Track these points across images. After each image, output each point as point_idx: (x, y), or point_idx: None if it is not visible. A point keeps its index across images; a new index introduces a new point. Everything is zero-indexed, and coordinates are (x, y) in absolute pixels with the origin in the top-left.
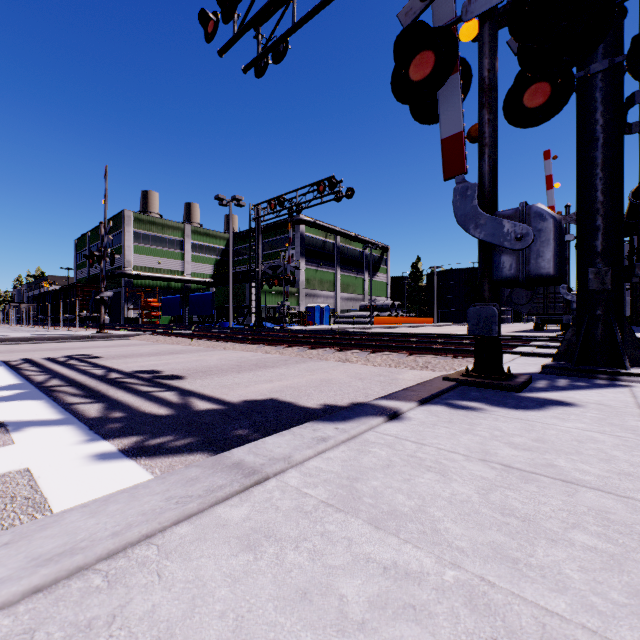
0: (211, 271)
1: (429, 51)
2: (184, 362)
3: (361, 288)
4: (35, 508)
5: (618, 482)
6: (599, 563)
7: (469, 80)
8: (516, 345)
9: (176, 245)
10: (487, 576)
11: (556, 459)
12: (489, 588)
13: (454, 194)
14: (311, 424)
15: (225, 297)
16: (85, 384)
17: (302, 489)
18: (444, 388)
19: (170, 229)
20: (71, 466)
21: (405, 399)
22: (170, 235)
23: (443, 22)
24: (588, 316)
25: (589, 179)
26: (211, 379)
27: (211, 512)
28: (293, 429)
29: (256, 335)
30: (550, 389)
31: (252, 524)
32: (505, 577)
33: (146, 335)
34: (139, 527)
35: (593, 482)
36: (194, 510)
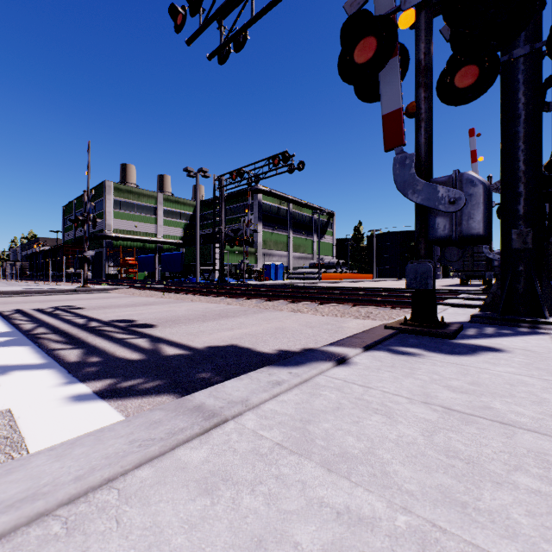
0: (181, 233)
1: (372, 37)
2: (156, 312)
3: (310, 248)
4: (12, 447)
5: (551, 424)
6: (545, 507)
7: (407, 63)
8: (446, 297)
9: (150, 211)
10: (438, 521)
11: (492, 401)
12: (441, 534)
13: (394, 163)
14: (267, 369)
15: (193, 256)
16: (67, 332)
17: (258, 431)
18: (385, 335)
19: (145, 197)
20: (49, 407)
21: (351, 345)
22: (145, 202)
23: (384, 11)
24: (511, 272)
25: (512, 151)
26: (179, 327)
27: (172, 455)
28: (250, 373)
29: (219, 289)
30: (479, 336)
31: (210, 467)
32: (455, 522)
33: (124, 289)
34: (101, 471)
35: (529, 424)
36: (156, 453)
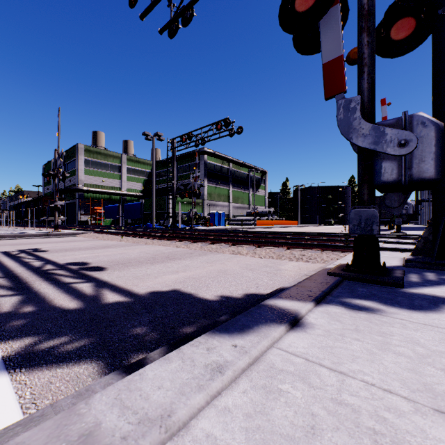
0: (141, 187)
1: None
2: (111, 255)
3: (247, 200)
4: None
5: None
6: None
7: (346, 13)
8: None
9: (116, 169)
10: None
11: None
12: None
13: (338, 107)
14: (205, 338)
15: (150, 206)
16: (18, 276)
17: None
18: (332, 284)
19: (111, 157)
20: None
21: (300, 298)
22: (111, 162)
23: None
24: (444, 218)
25: None
26: (127, 270)
27: None
28: (183, 348)
29: (171, 233)
30: (427, 284)
31: None
32: None
33: (89, 233)
34: None
35: None
36: None
